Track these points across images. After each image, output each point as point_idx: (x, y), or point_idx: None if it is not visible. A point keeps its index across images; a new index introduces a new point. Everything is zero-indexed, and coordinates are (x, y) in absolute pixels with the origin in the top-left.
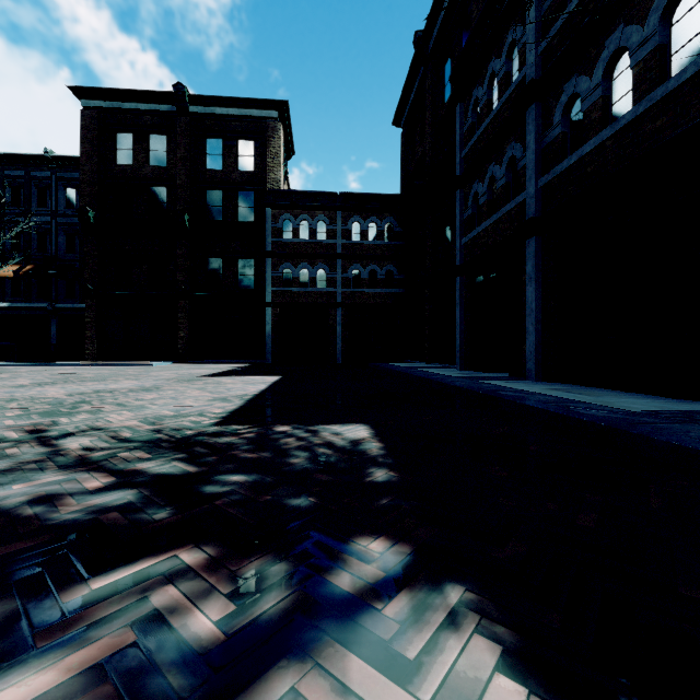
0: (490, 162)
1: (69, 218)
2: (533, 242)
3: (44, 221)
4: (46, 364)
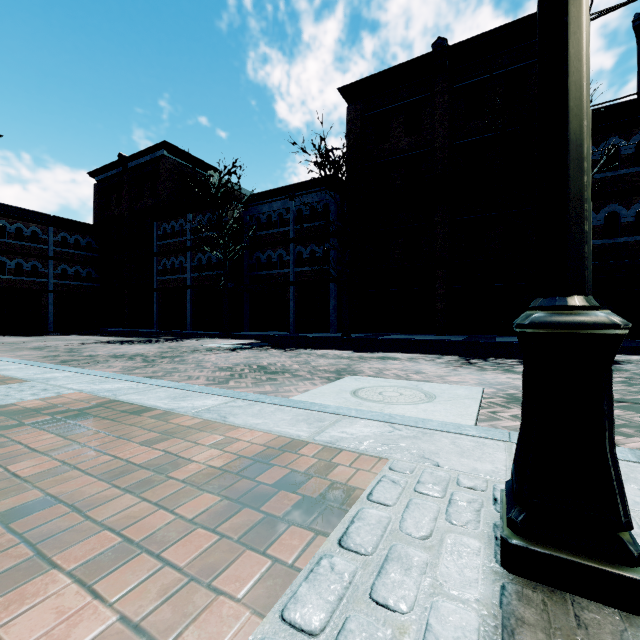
0: (172, 256)
1: None
2: (189, 291)
3: None
4: None
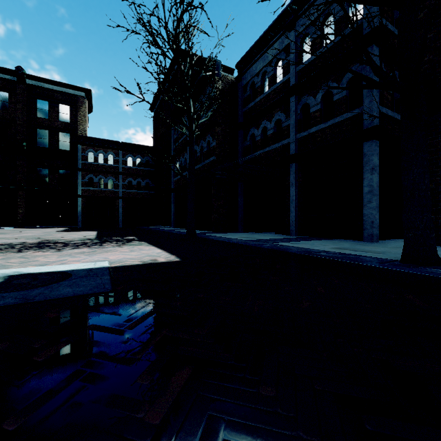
0: (181, 155)
1: None
2: None
3: None
4: None
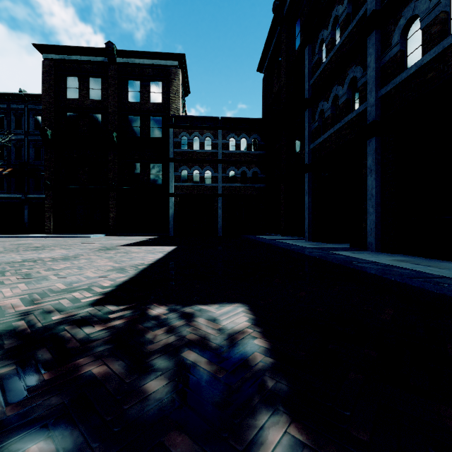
0: (334, 85)
1: (36, 136)
2: (373, 141)
3: (19, 138)
4: (16, 236)
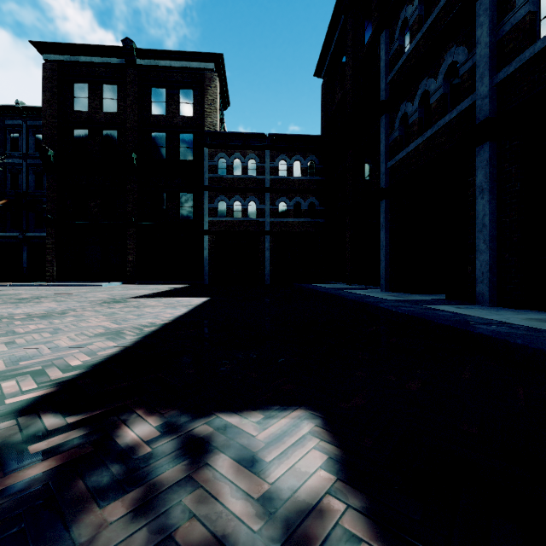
0: (422, 78)
1: (37, 160)
2: (486, 148)
3: (16, 162)
4: (8, 285)
